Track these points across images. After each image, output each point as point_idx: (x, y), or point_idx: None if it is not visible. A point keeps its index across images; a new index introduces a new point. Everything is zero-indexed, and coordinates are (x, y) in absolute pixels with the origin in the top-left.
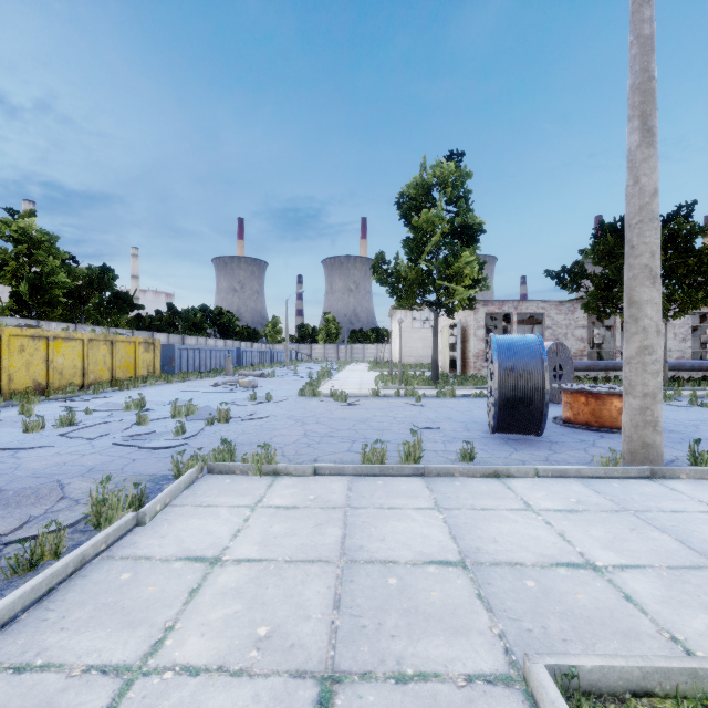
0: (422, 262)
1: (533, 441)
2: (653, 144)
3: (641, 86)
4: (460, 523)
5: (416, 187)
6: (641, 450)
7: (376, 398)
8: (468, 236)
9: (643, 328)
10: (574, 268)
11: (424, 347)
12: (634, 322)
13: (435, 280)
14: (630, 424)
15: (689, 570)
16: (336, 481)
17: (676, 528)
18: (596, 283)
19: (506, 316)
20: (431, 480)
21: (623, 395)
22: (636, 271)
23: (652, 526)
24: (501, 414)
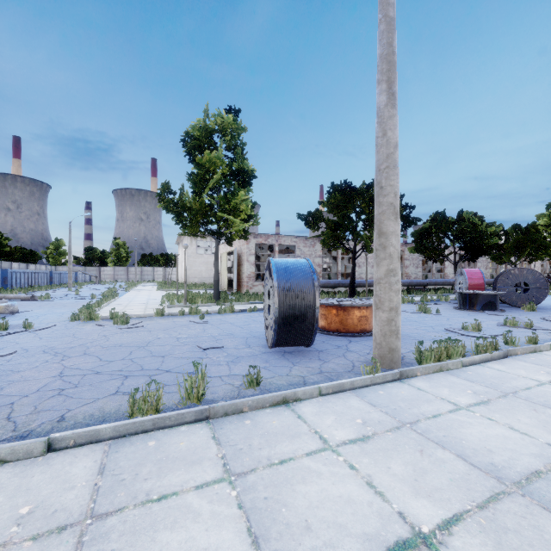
0: (205, 197)
1: (305, 352)
2: (395, 106)
3: (387, 57)
4: (260, 502)
5: (200, 129)
6: (388, 355)
7: (161, 318)
8: (243, 179)
9: (389, 254)
10: (316, 214)
11: (206, 270)
12: (383, 249)
13: (216, 212)
14: (380, 333)
15: (494, 504)
16: (84, 457)
17: (448, 438)
18: (329, 226)
19: (269, 247)
20: (218, 424)
21: (374, 309)
22: (385, 207)
23: (431, 441)
24: (280, 331)
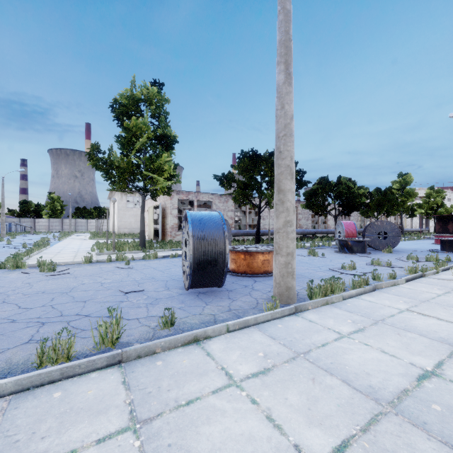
0: (132, 158)
1: (217, 292)
2: (291, 84)
3: (285, 42)
4: (163, 450)
5: (127, 98)
6: (285, 292)
7: (89, 265)
8: (167, 143)
9: (287, 208)
10: (228, 175)
11: (135, 222)
12: (281, 204)
13: (142, 171)
14: (279, 274)
15: (375, 426)
16: None
17: (335, 365)
18: (239, 185)
19: (190, 202)
20: (130, 367)
21: (274, 254)
22: (283, 169)
23: (321, 369)
24: (195, 274)
